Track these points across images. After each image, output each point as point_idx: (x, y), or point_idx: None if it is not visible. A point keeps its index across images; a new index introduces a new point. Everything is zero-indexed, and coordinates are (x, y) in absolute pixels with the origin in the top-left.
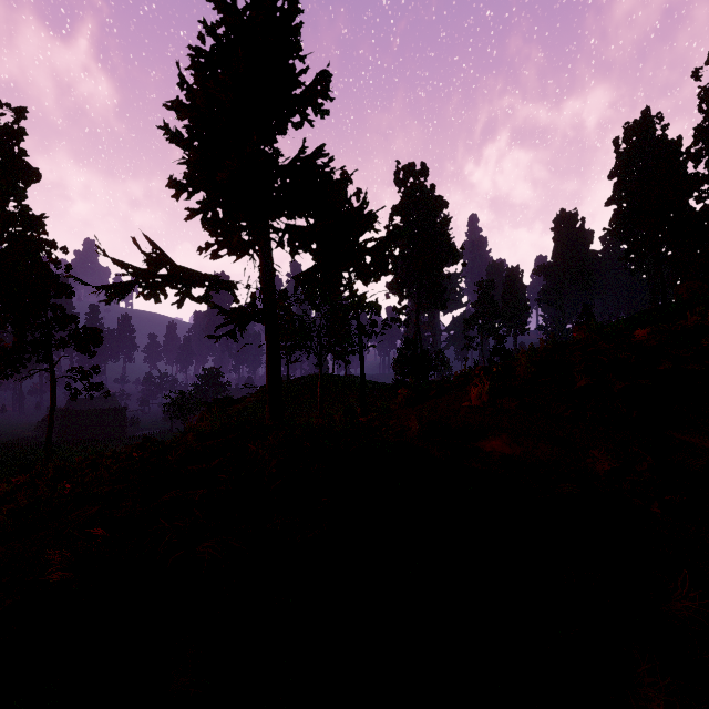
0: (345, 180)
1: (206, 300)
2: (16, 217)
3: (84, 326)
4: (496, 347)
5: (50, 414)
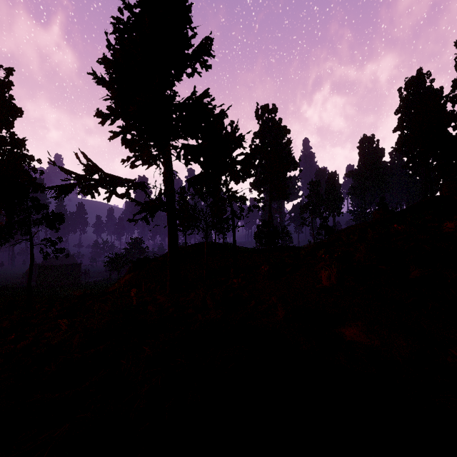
0: (222, 113)
1: (126, 196)
2: (6, 140)
3: (52, 211)
4: (322, 224)
5: (30, 269)
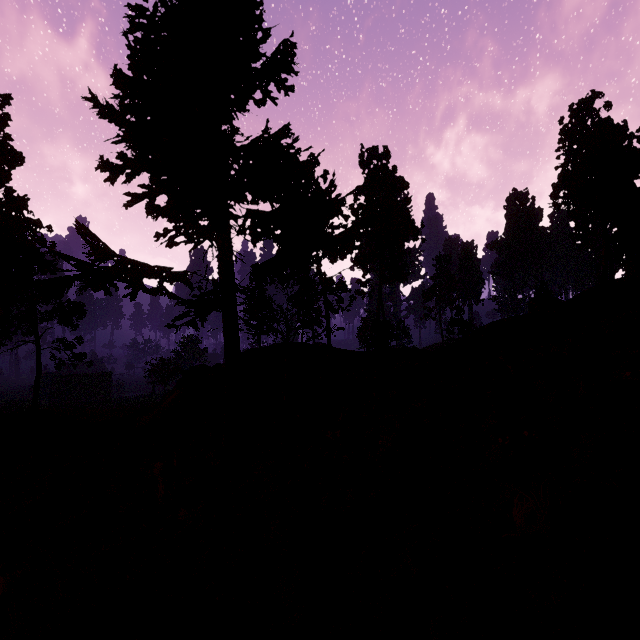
0: (311, 161)
1: (160, 292)
2: None
3: (68, 300)
4: (454, 318)
5: (35, 383)
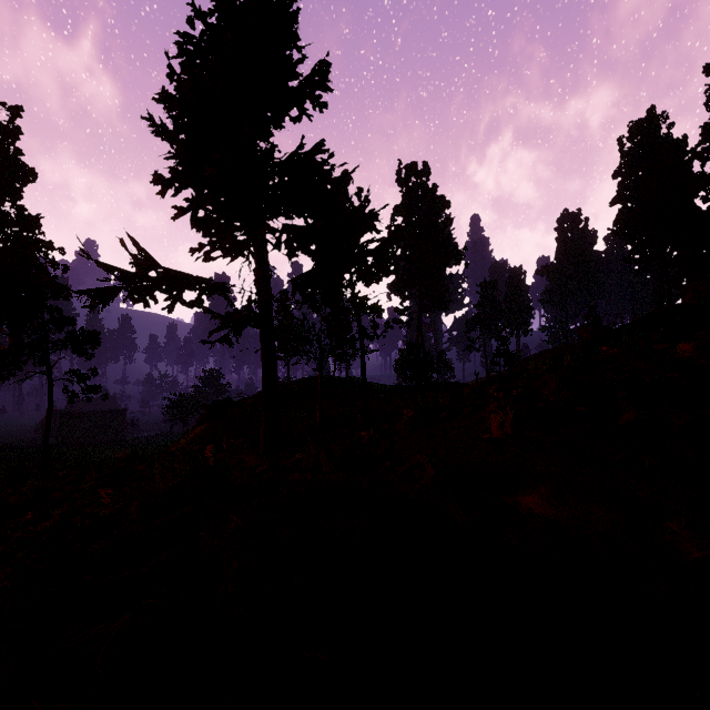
0: (345, 177)
1: (198, 305)
2: (11, 218)
3: (82, 328)
4: (500, 349)
5: (47, 418)
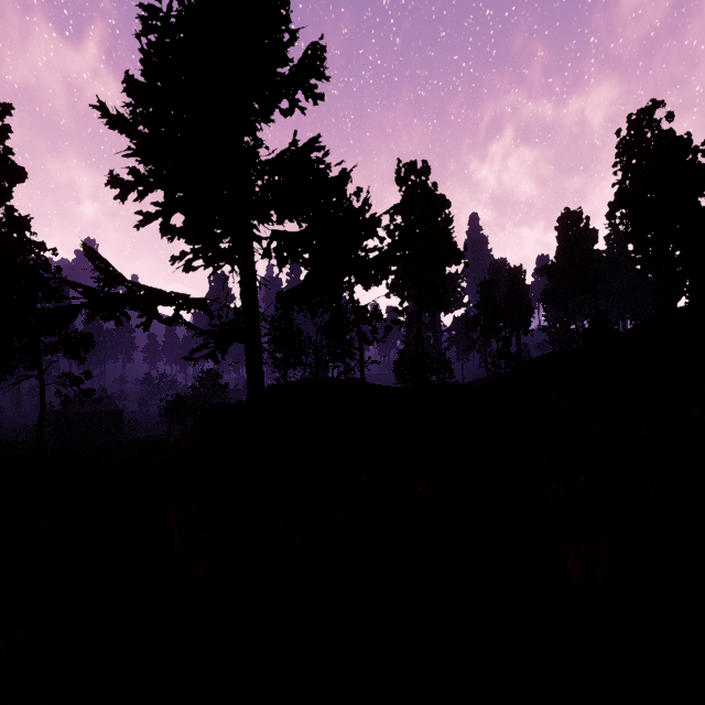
0: (342, 177)
1: (177, 322)
2: None
3: (75, 330)
4: (501, 350)
5: (39, 422)
